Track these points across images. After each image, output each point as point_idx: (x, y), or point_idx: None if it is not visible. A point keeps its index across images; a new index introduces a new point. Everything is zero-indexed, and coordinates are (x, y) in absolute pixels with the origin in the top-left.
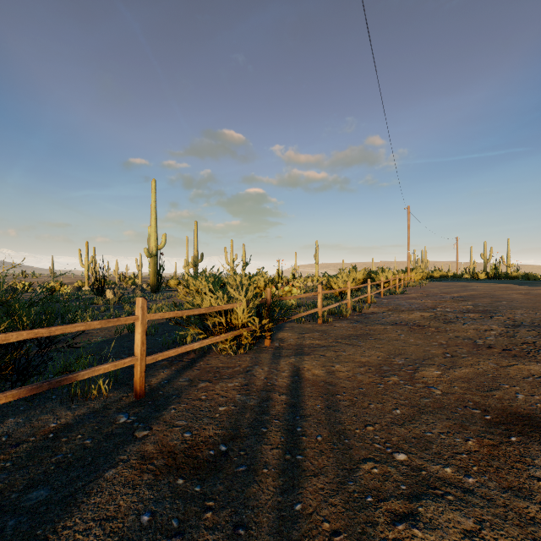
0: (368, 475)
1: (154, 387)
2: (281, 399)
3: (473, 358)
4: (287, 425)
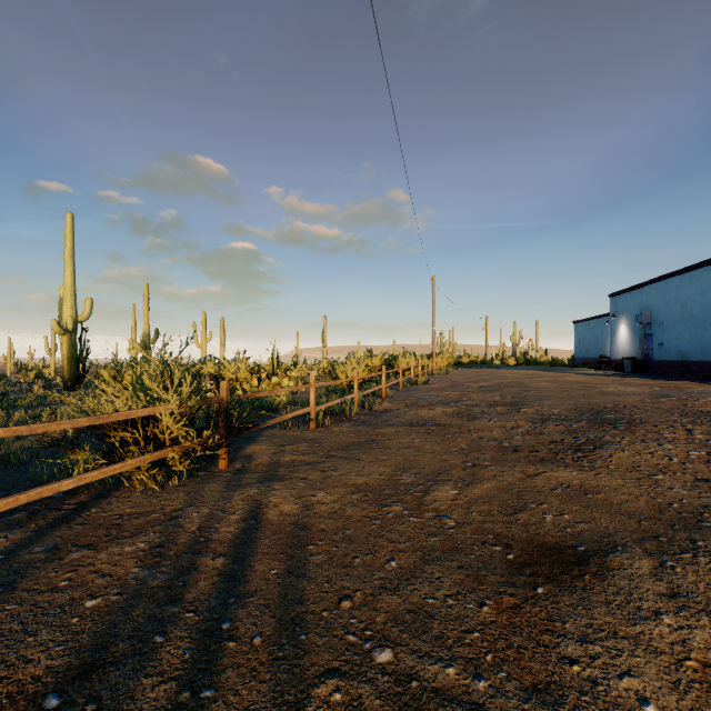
0: (322, 710)
1: None
2: (213, 566)
3: (497, 467)
4: (208, 621)
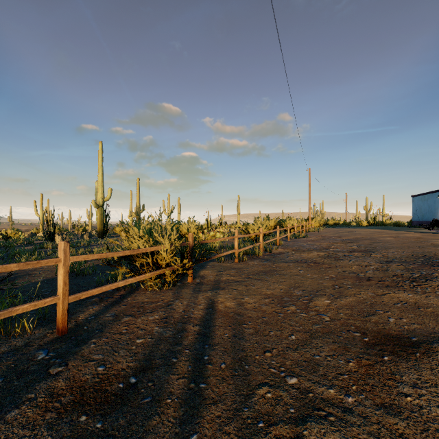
0: (262, 400)
1: (80, 323)
2: (194, 330)
3: (356, 289)
4: (196, 354)
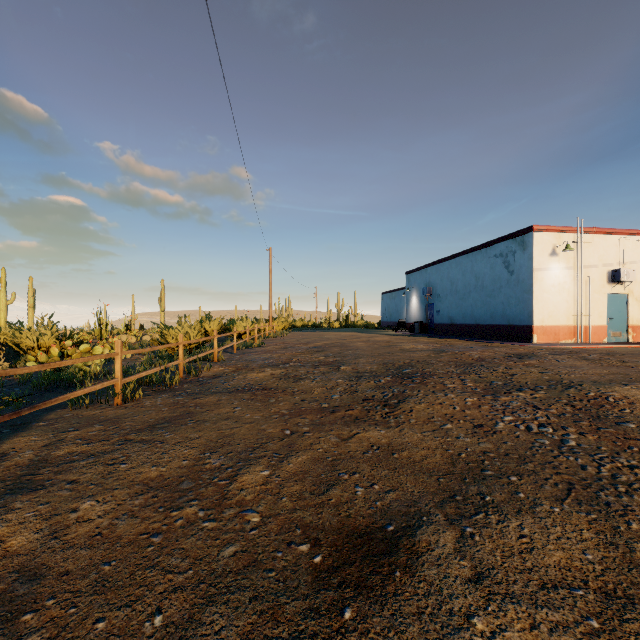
0: None
1: None
2: None
3: (315, 433)
4: None
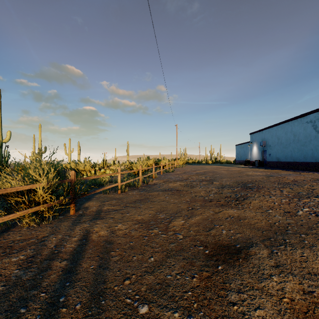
0: None
1: None
2: (60, 266)
3: (202, 209)
4: (52, 297)
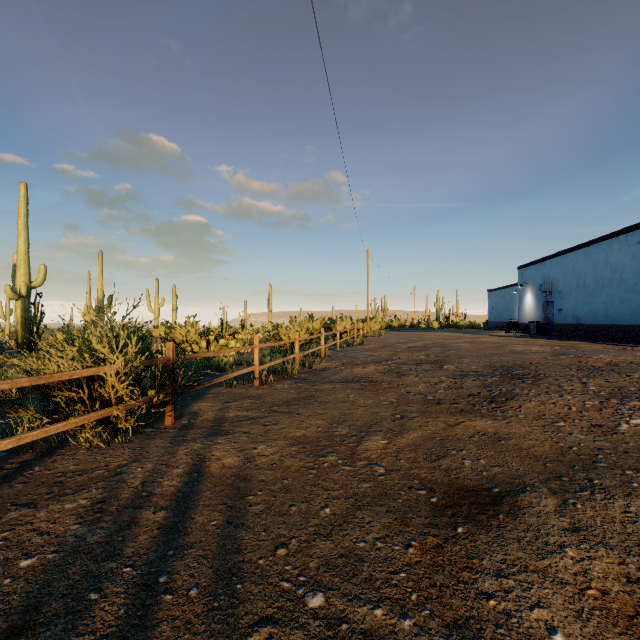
0: None
1: None
2: (154, 520)
3: (423, 418)
4: (145, 575)
